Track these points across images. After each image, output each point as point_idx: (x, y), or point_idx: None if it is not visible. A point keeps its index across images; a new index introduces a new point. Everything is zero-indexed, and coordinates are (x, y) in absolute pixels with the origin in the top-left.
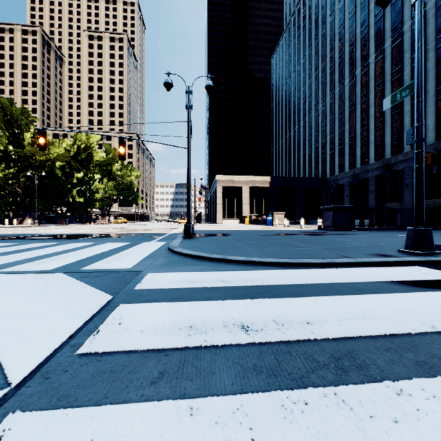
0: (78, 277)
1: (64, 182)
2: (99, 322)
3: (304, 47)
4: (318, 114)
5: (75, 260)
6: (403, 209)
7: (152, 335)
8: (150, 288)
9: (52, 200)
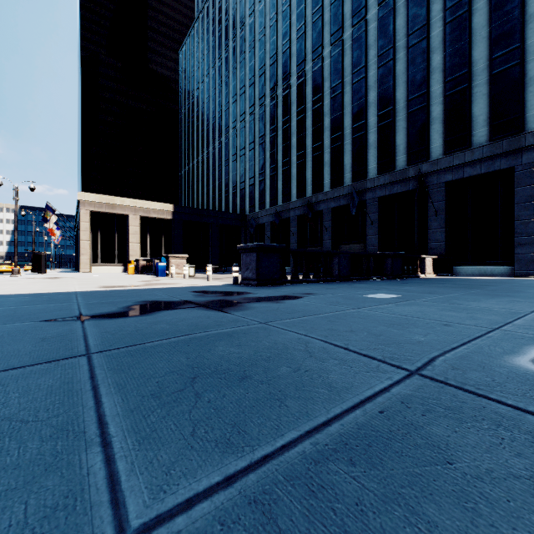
0: None
1: None
2: None
3: (221, 47)
4: (236, 134)
5: None
6: (341, 253)
7: None
8: None
9: None
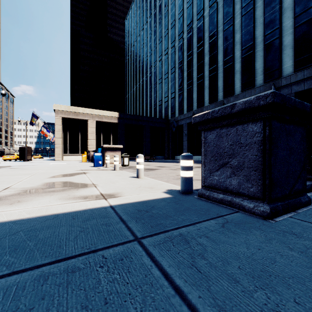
0: None
1: None
2: None
3: (151, 8)
4: (161, 64)
5: None
6: None
7: None
8: None
9: None
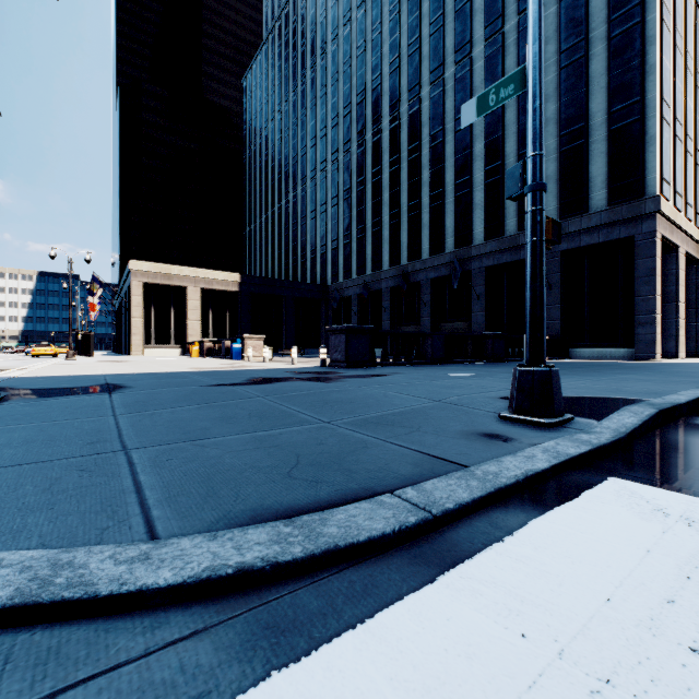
0: None
1: None
2: None
3: (296, 77)
4: (315, 186)
5: None
6: (434, 334)
7: None
8: None
9: None
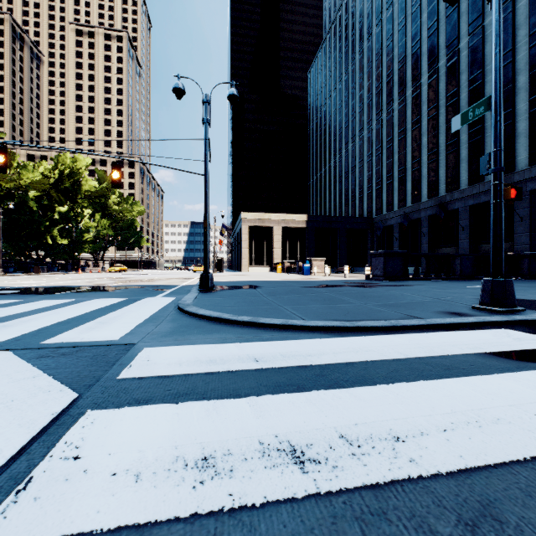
0: (32, 357)
1: (41, 218)
2: (39, 454)
3: (347, 61)
4: (362, 141)
5: (37, 327)
6: (463, 255)
7: (132, 486)
8: (143, 375)
9: (23, 241)
